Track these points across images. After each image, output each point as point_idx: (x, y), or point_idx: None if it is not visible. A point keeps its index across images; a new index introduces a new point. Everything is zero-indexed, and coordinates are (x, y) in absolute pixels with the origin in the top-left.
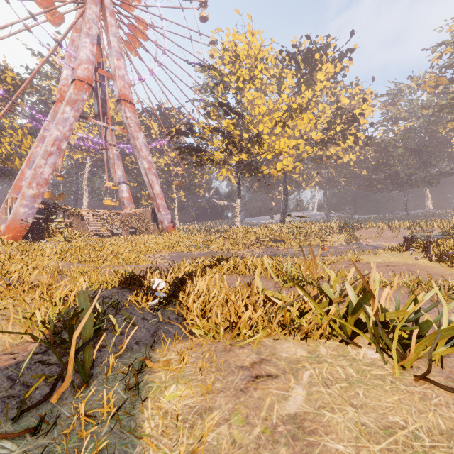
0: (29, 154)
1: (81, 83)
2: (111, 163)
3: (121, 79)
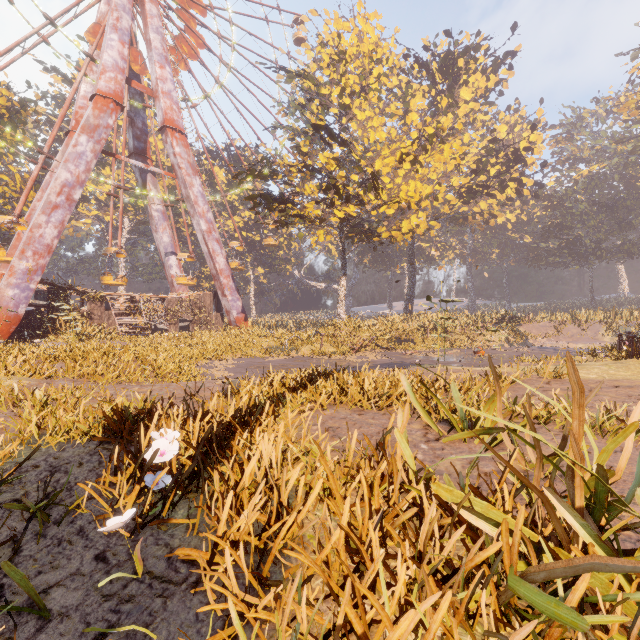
0: (29, 210)
1: (104, 100)
2: (153, 224)
3: (167, 97)
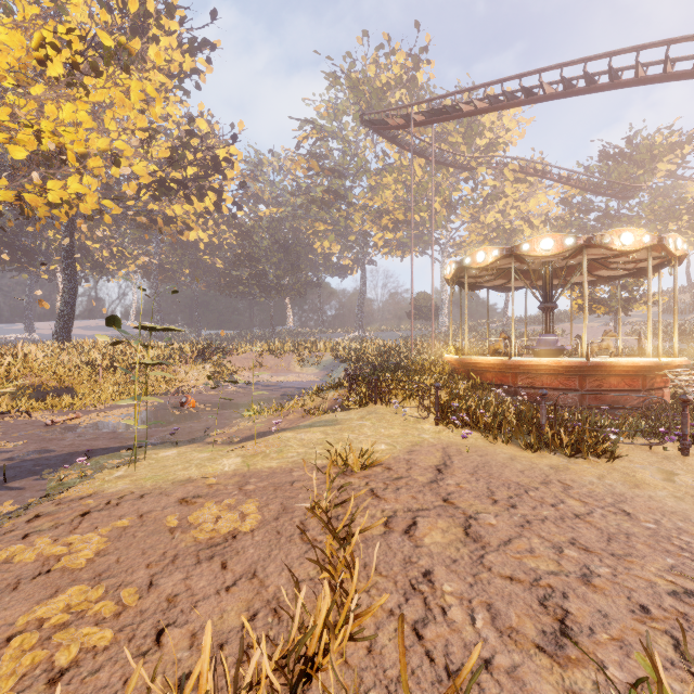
0: None
1: None
2: None
3: None
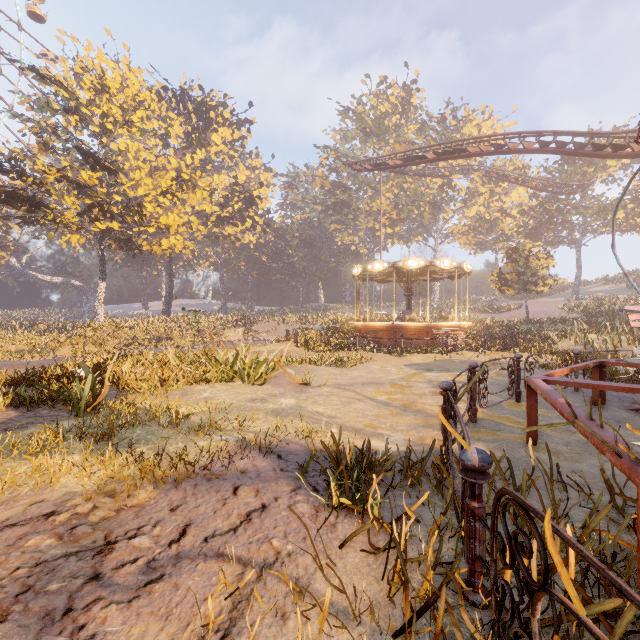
0: None
1: None
2: None
3: None
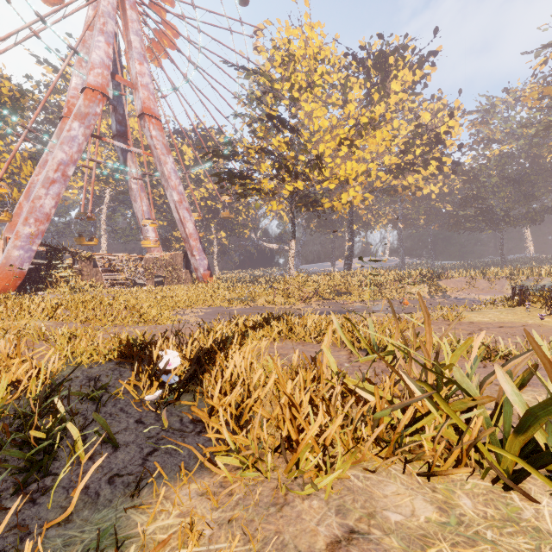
0: (28, 184)
1: (93, 92)
2: (132, 195)
3: (145, 89)
